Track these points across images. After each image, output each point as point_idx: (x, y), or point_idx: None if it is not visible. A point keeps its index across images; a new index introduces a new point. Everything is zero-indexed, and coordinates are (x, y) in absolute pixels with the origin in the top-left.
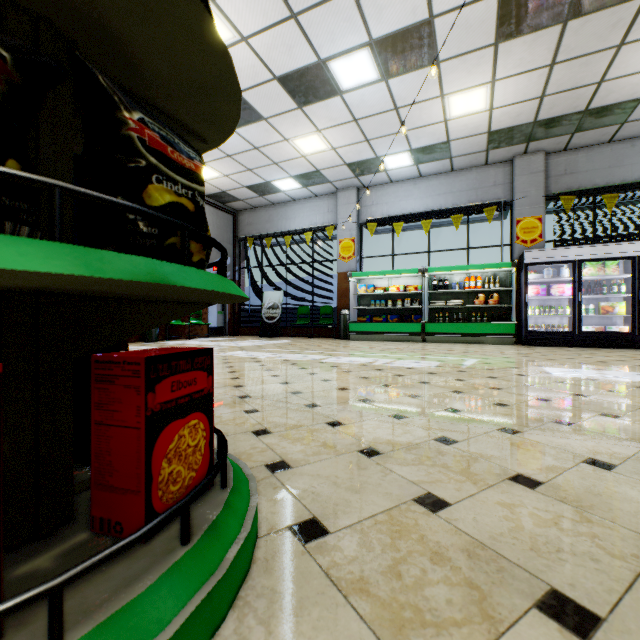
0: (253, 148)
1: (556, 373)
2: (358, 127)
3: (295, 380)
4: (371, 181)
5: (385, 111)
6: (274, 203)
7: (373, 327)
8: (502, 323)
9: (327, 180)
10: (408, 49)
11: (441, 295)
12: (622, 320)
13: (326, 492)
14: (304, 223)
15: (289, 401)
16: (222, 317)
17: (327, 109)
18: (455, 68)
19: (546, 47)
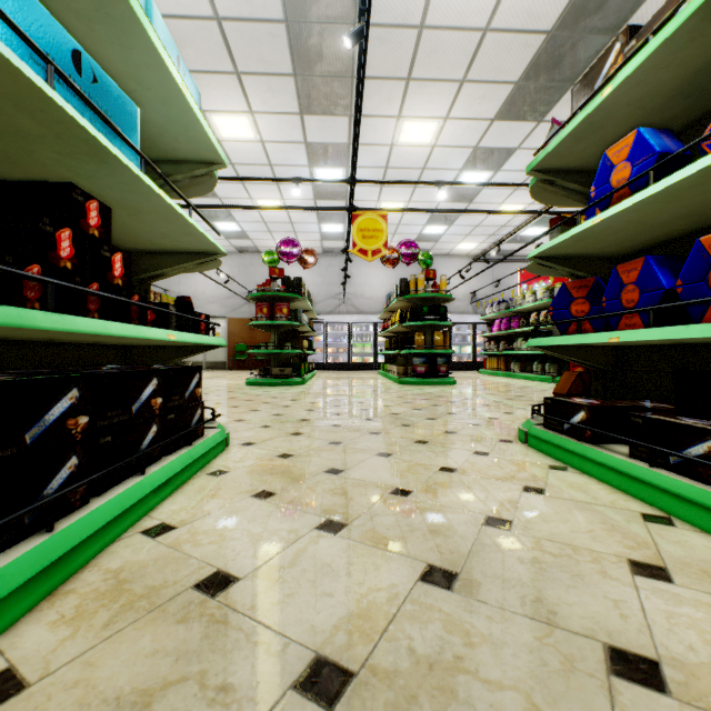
0: None
1: None
2: None
3: None
4: None
5: None
6: None
7: None
8: None
9: None
10: None
11: None
12: None
13: None
14: None
15: None
16: None
17: None
18: None
19: None
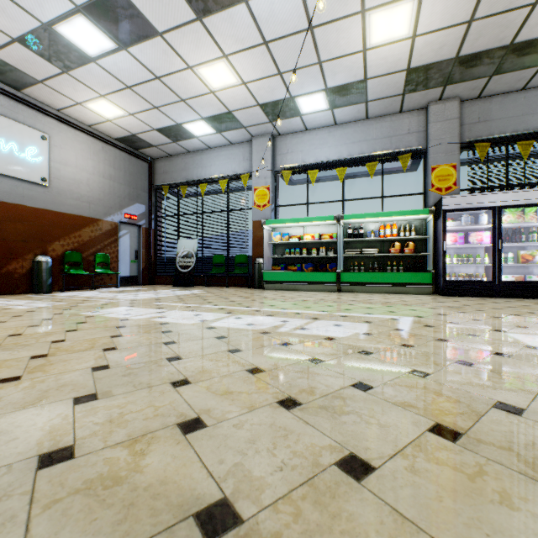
0: (154, 77)
1: None
2: (269, 54)
3: (119, 384)
4: (286, 128)
5: (298, 31)
6: (190, 151)
7: (287, 276)
8: (419, 272)
9: (241, 125)
10: None
11: (356, 244)
12: None
13: None
14: (220, 171)
15: None
16: (136, 266)
17: (232, 23)
18: None
19: None
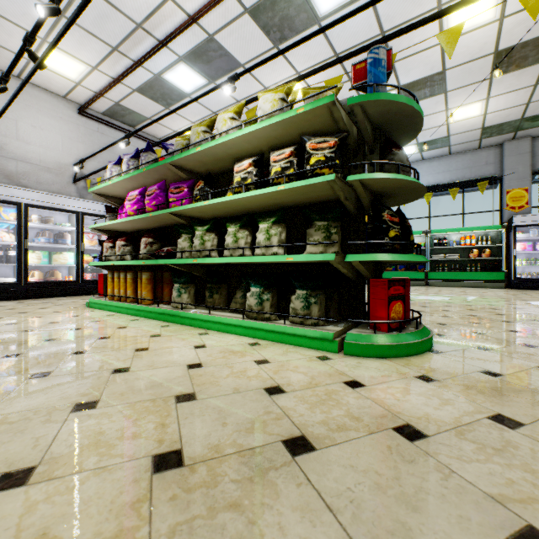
0: None
1: (537, 304)
2: None
3: None
4: None
5: None
6: None
7: (385, 275)
8: (493, 272)
9: None
10: (424, 87)
11: (440, 250)
12: None
13: (435, 330)
14: None
15: None
16: None
17: None
18: (458, 94)
19: (530, 76)
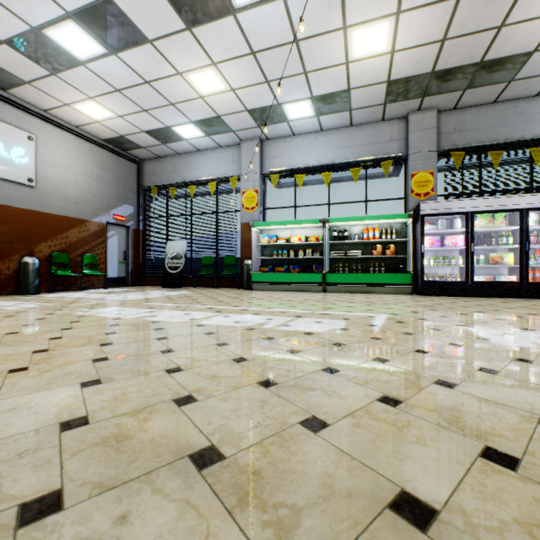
0: (144, 82)
1: (493, 339)
2: (257, 63)
3: (119, 372)
4: (274, 133)
5: (284, 43)
6: (179, 153)
7: (275, 277)
8: (399, 273)
9: (230, 129)
10: None
11: (341, 246)
12: (507, 270)
13: None
14: (209, 174)
15: (3, 479)
16: (124, 267)
17: (220, 34)
18: None
19: None
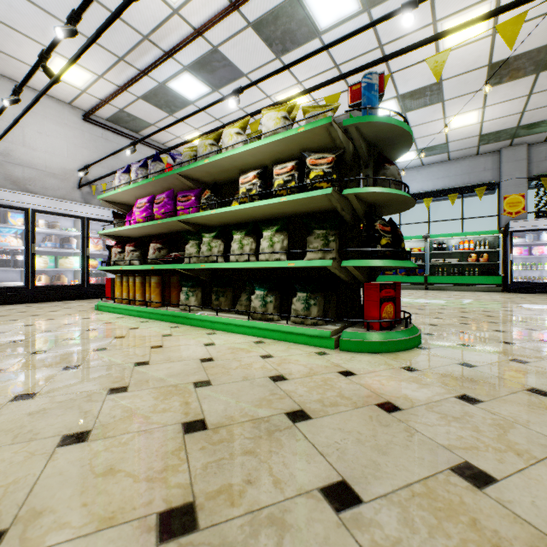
0: None
1: (528, 306)
2: None
3: None
4: None
5: None
6: None
7: (385, 279)
8: (491, 276)
9: None
10: (422, 97)
11: (439, 255)
12: None
13: (425, 330)
14: None
15: None
16: None
17: None
18: (455, 103)
19: (524, 86)
